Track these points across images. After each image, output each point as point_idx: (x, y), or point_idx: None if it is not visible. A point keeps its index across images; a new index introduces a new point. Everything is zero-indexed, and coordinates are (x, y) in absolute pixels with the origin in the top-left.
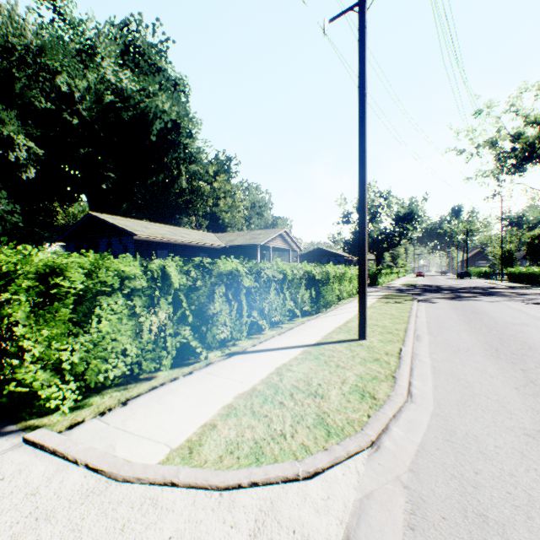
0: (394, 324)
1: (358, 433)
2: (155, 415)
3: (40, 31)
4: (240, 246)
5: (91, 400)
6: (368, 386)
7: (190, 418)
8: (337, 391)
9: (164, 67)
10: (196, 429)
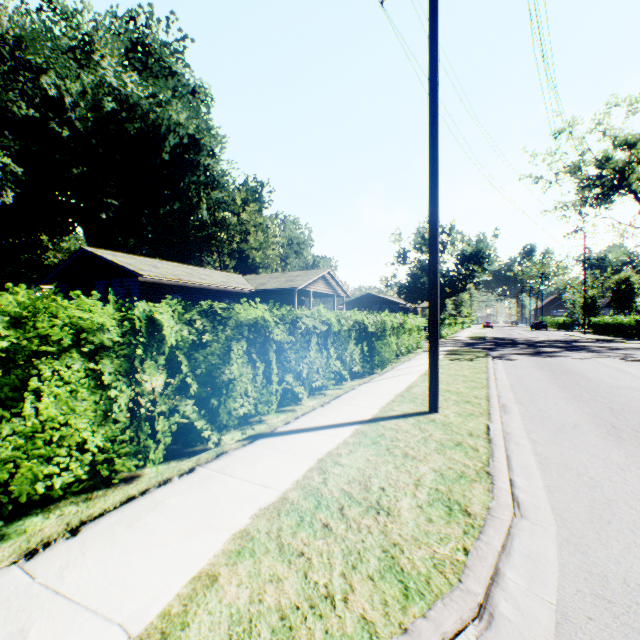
0: (471, 389)
1: (454, 589)
2: (119, 556)
3: (18, 17)
4: (273, 291)
5: (26, 522)
6: (454, 491)
7: (175, 563)
8: (409, 502)
9: (181, 71)
10: (181, 588)
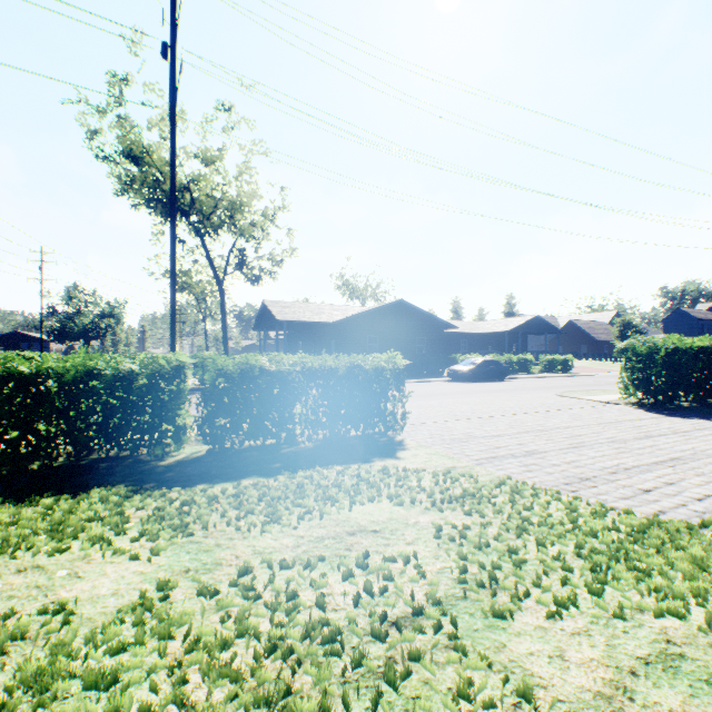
0: None
1: None
2: None
3: None
4: None
5: None
6: None
7: None
8: None
9: None
10: None
